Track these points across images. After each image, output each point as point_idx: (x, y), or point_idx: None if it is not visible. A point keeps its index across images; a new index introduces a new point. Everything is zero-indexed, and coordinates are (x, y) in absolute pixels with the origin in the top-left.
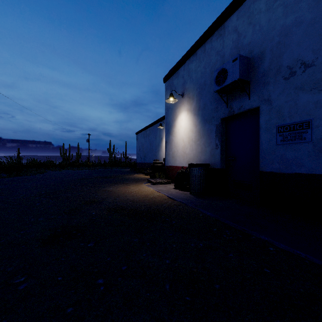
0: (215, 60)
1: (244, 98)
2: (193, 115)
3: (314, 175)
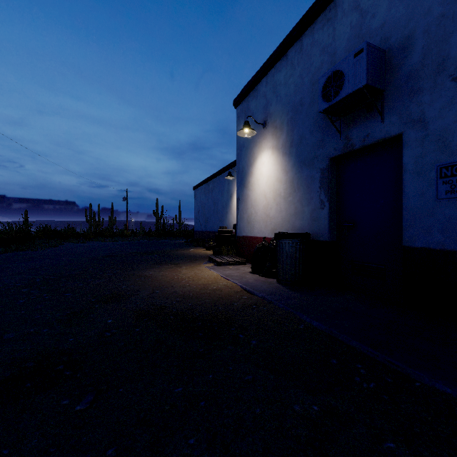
0: (319, 63)
1: (373, 121)
2: (281, 155)
3: None
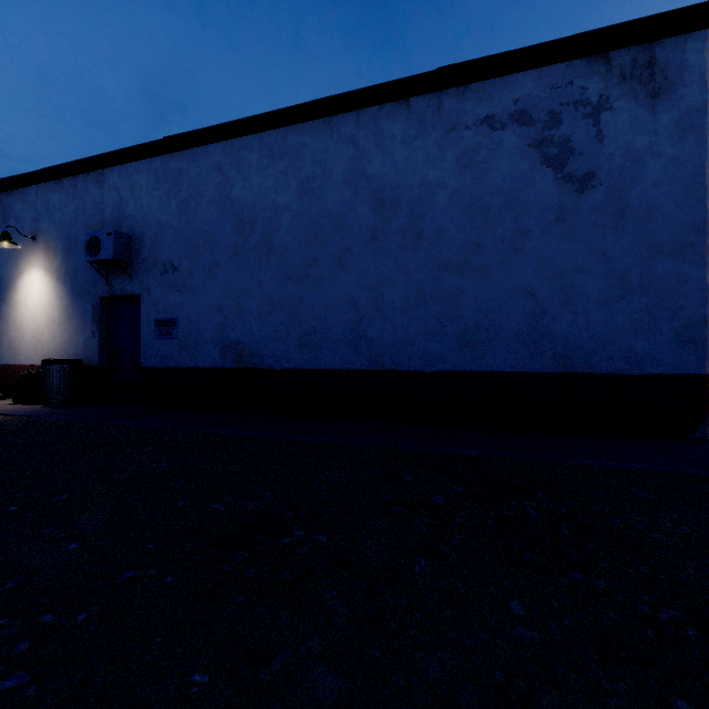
0: (91, 212)
1: (127, 279)
2: (56, 280)
3: (179, 368)
